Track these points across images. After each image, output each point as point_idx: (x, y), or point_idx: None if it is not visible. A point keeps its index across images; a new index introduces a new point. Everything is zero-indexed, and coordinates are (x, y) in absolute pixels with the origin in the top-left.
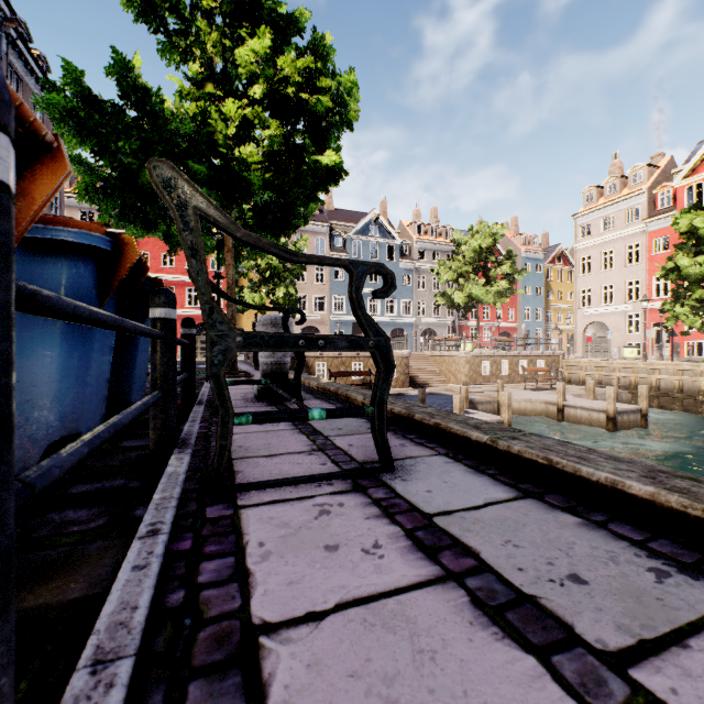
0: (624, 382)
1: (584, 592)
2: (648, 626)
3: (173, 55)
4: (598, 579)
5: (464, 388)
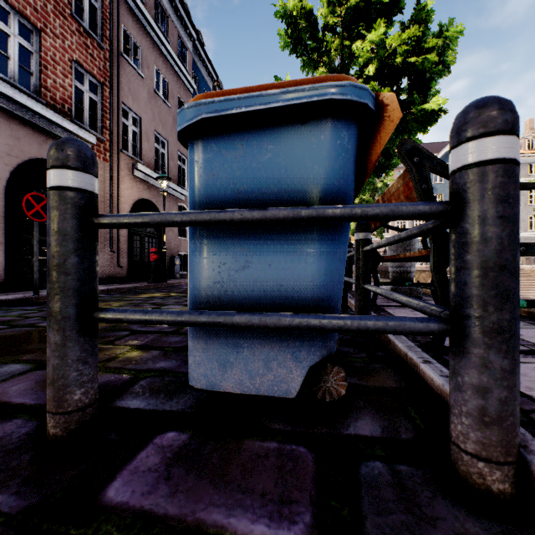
0: None
1: None
2: None
3: (310, 67)
4: None
5: None
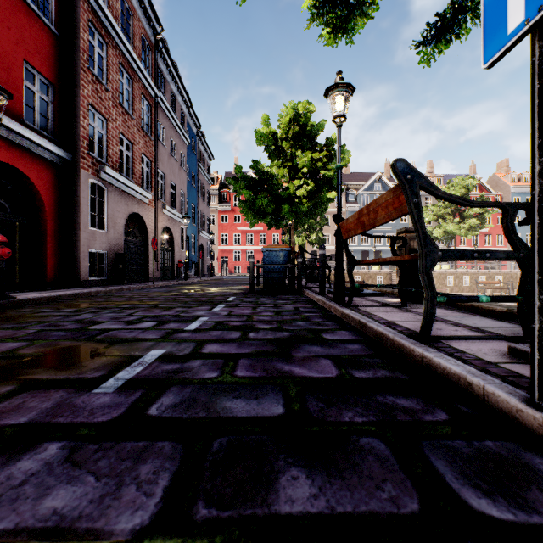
0: None
1: None
2: None
3: (273, 158)
4: None
5: None
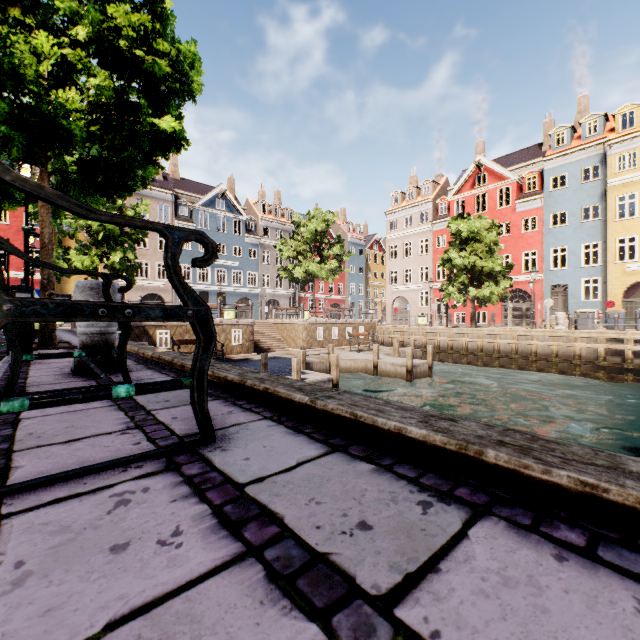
0: (418, 343)
1: (369, 538)
2: (413, 559)
3: None
4: (381, 521)
5: (302, 352)
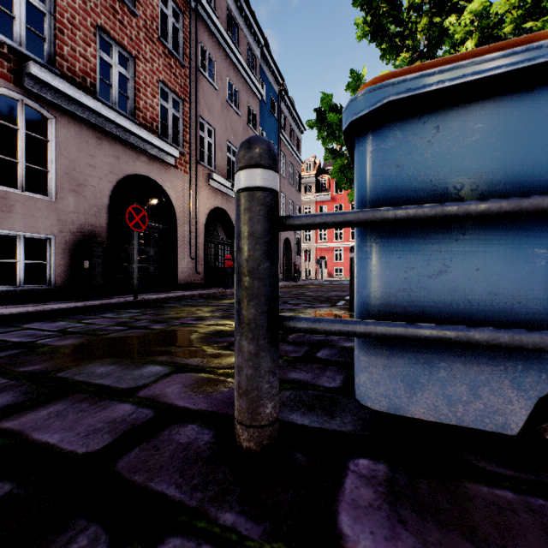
0: None
1: None
2: None
3: (391, 54)
4: None
5: None
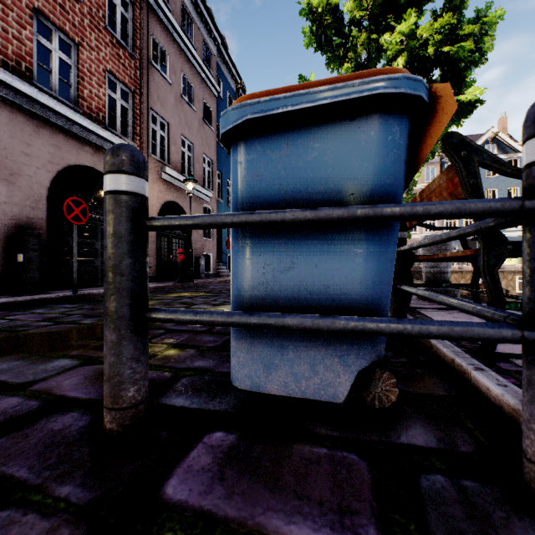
0: None
1: None
2: None
3: (335, 64)
4: None
5: None
